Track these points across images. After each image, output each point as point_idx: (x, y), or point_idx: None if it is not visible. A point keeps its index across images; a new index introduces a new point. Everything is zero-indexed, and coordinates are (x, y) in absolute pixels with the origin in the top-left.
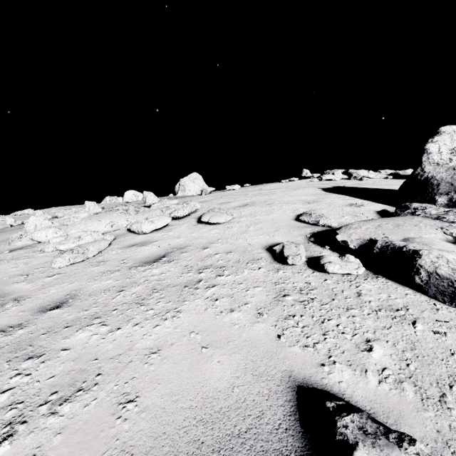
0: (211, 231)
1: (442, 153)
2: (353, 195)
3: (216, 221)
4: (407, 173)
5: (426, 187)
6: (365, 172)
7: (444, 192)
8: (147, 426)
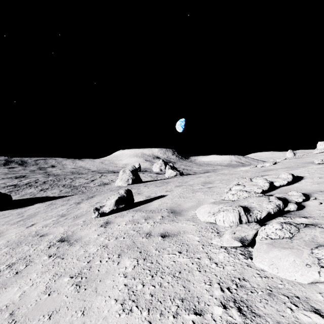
0: None
1: None
2: None
3: None
4: None
5: None
6: None
7: None
8: (304, 161)
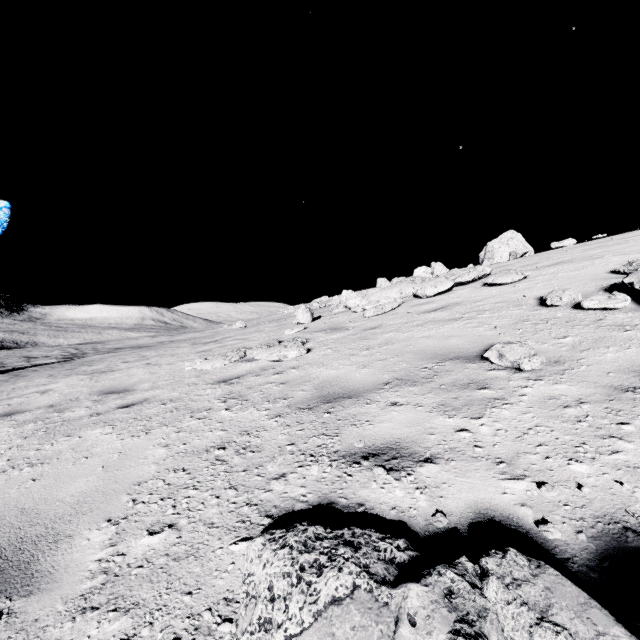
0: (492, 291)
1: None
2: None
3: (501, 281)
4: None
5: None
6: None
7: None
8: (416, 349)
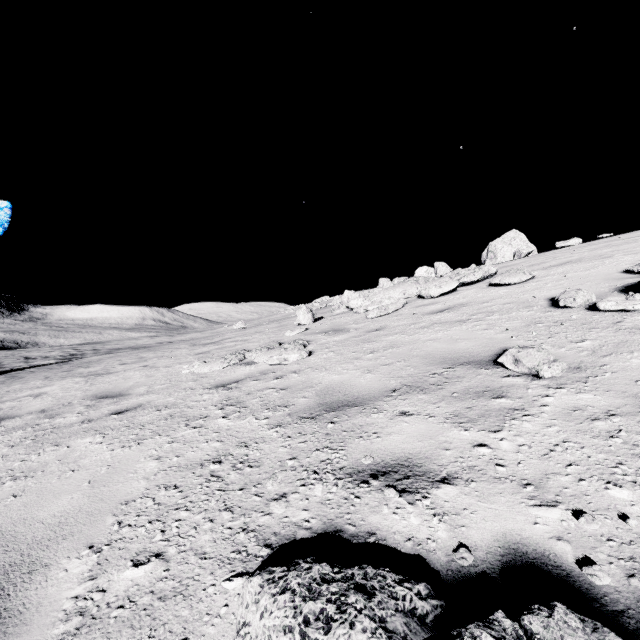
0: (499, 291)
1: None
2: None
3: (508, 281)
4: None
5: None
6: None
7: None
8: (423, 353)
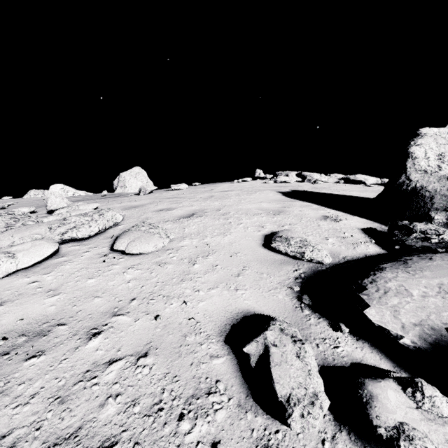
0: (126, 274)
1: (429, 159)
2: (320, 203)
3: (139, 250)
4: (358, 178)
5: (416, 200)
6: (318, 175)
7: (440, 208)
8: None
